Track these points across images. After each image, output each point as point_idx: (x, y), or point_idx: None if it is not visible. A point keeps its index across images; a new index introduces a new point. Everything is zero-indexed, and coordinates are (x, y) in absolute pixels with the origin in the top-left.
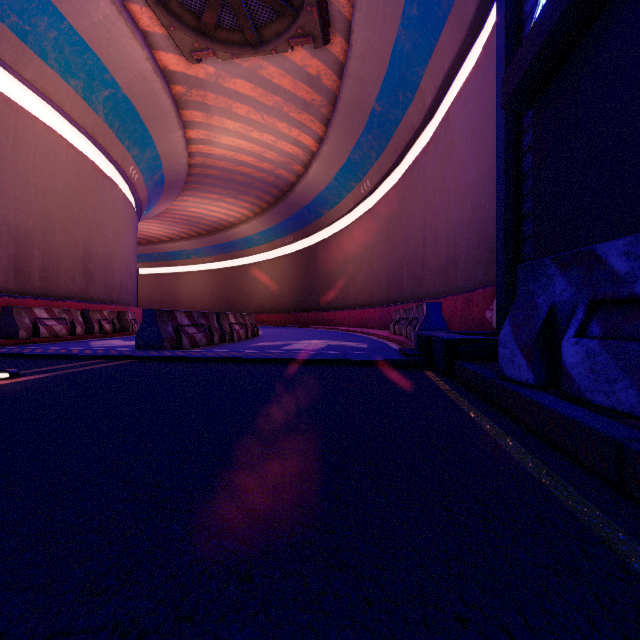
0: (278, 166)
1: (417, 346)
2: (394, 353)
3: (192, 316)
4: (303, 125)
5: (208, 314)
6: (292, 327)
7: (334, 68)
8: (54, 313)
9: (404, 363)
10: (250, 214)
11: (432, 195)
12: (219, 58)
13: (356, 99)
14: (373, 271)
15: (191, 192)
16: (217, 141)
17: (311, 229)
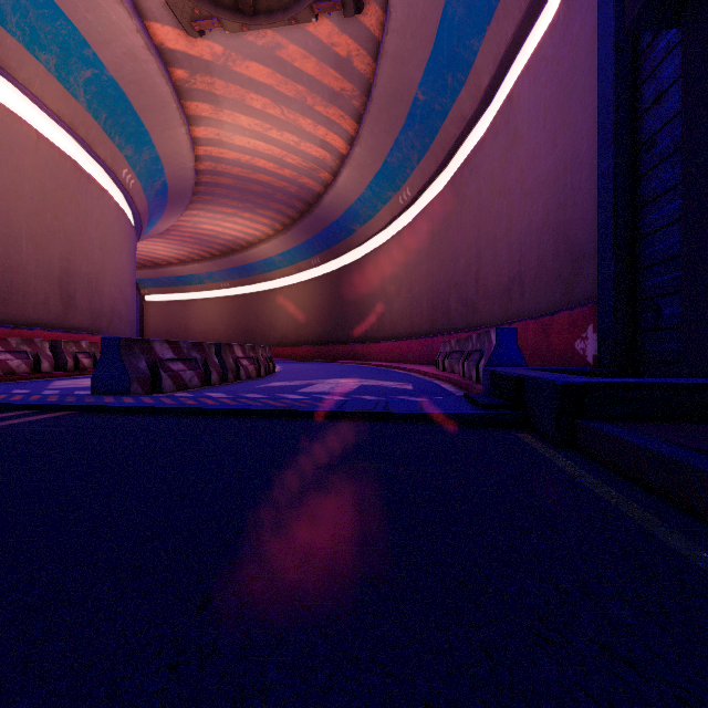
0: (302, 173)
1: (491, 390)
2: (459, 401)
3: (179, 347)
4: (331, 122)
5: (203, 345)
6: (319, 362)
7: (368, 47)
8: (10, 344)
9: (481, 419)
10: (271, 232)
11: (489, 199)
12: (226, 30)
13: (395, 86)
14: (414, 296)
15: (201, 205)
16: (229, 142)
17: (341, 248)
